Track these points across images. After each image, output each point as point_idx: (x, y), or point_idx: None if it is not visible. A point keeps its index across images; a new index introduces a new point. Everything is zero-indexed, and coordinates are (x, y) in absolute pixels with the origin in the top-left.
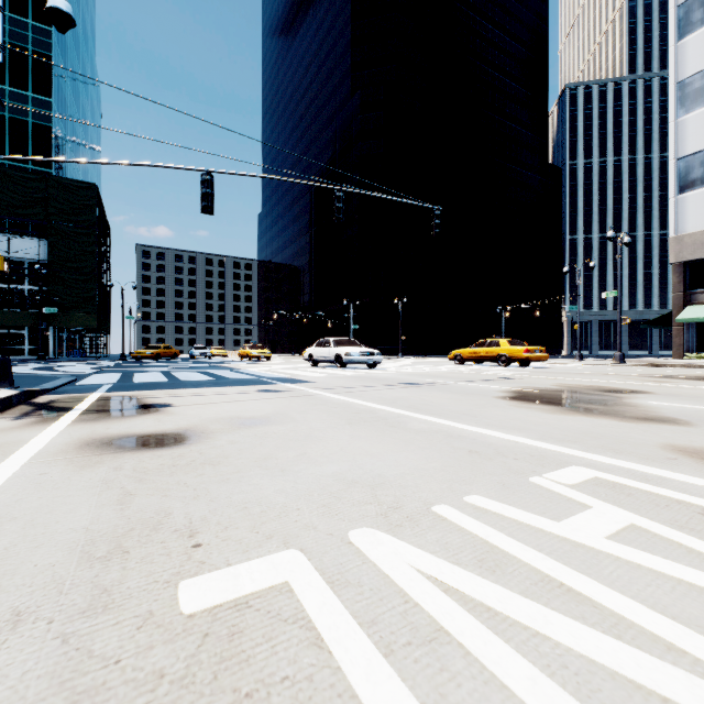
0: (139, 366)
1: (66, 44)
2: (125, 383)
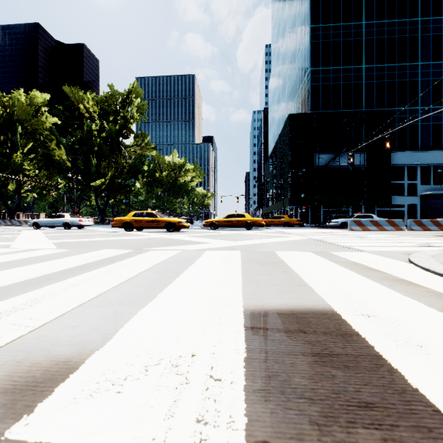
0: None
1: None
2: None
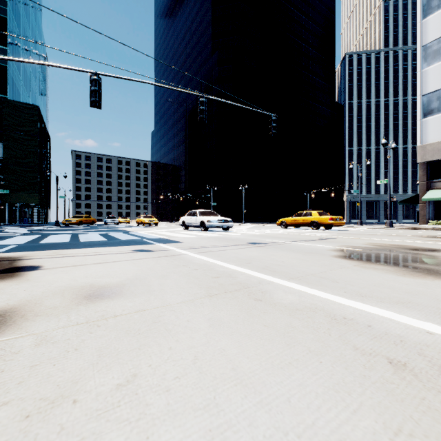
0: (61, 230)
1: (19, 12)
2: (31, 243)
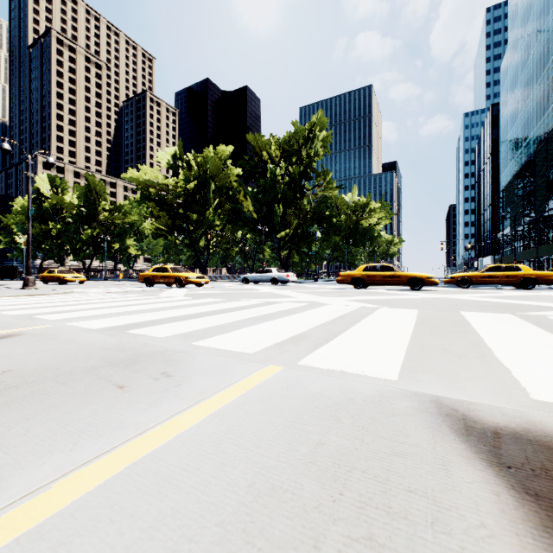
0: None
1: None
2: None
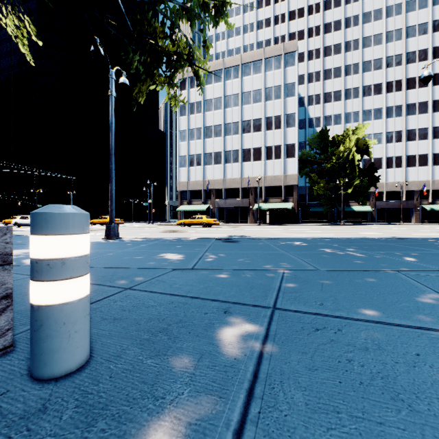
0: None
1: None
2: None
